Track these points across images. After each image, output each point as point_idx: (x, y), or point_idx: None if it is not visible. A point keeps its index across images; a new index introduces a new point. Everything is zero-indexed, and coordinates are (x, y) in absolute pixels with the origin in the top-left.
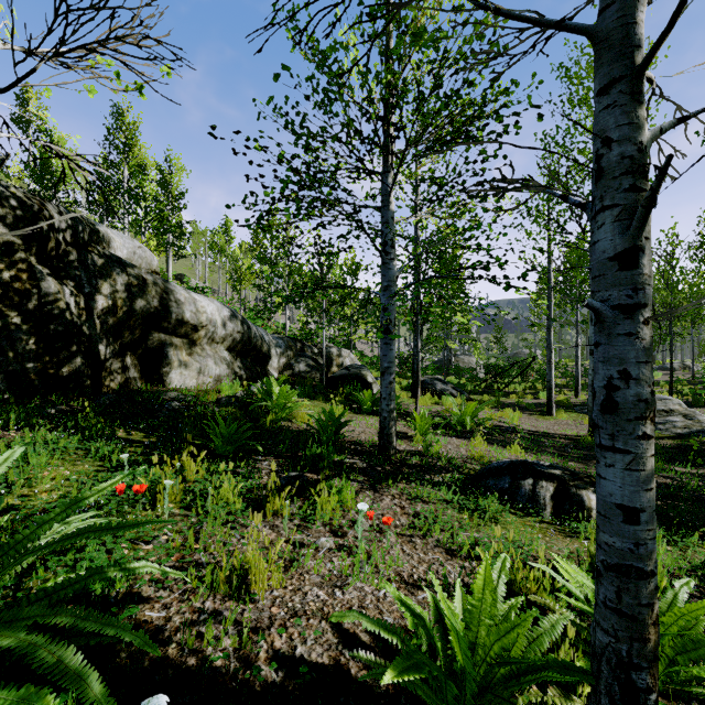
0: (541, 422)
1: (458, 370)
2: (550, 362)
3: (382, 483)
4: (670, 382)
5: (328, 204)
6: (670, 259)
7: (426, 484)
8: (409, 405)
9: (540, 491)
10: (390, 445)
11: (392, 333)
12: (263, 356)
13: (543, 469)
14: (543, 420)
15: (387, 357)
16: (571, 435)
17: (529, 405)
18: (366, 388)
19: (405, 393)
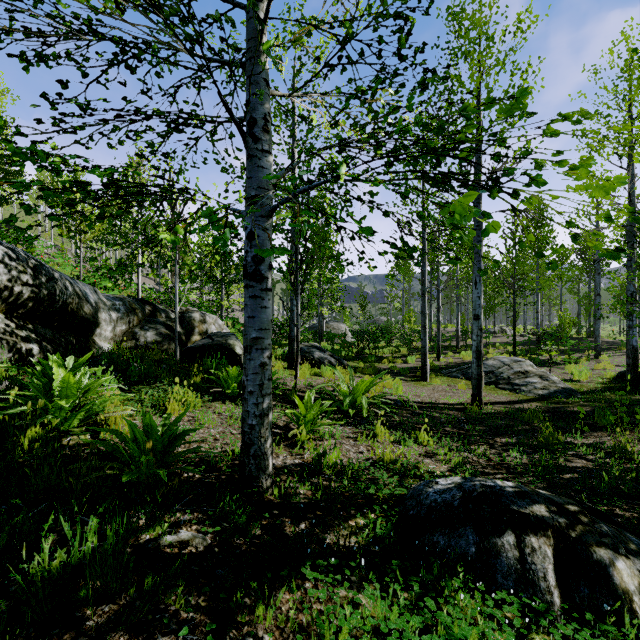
0: (421, 389)
1: (332, 336)
2: (424, 328)
3: (241, 612)
4: (514, 345)
5: (132, 3)
6: (514, 235)
7: (333, 569)
8: (286, 380)
9: (534, 561)
10: (261, 473)
11: (265, 278)
12: (83, 321)
13: (522, 509)
14: (421, 386)
15: (256, 320)
16: (454, 404)
17: (403, 371)
18: (233, 361)
19: (281, 364)
